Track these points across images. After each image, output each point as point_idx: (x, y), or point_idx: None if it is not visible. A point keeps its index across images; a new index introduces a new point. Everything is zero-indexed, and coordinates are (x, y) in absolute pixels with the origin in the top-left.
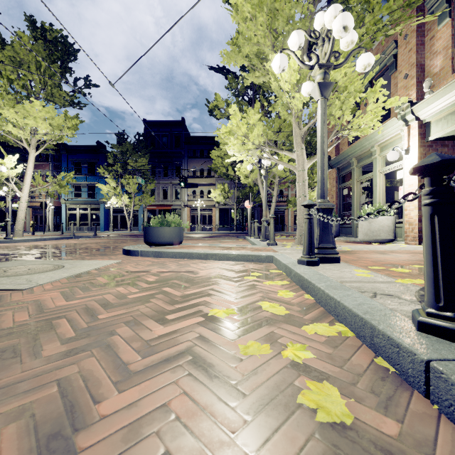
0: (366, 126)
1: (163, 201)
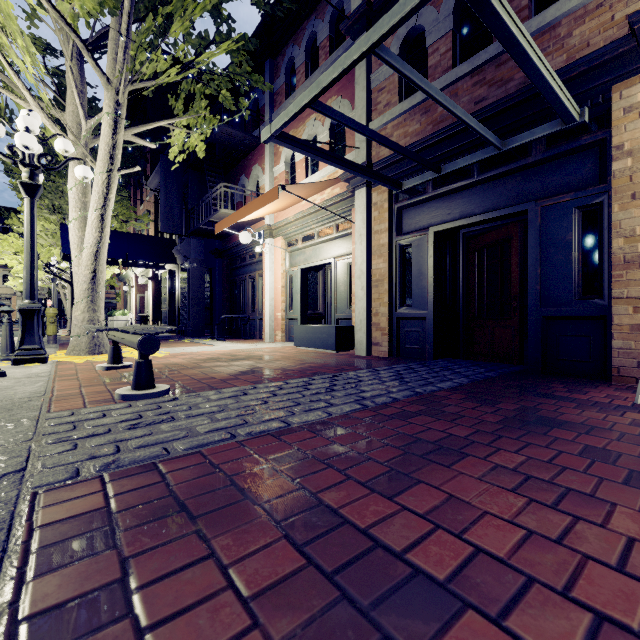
0: None
1: None
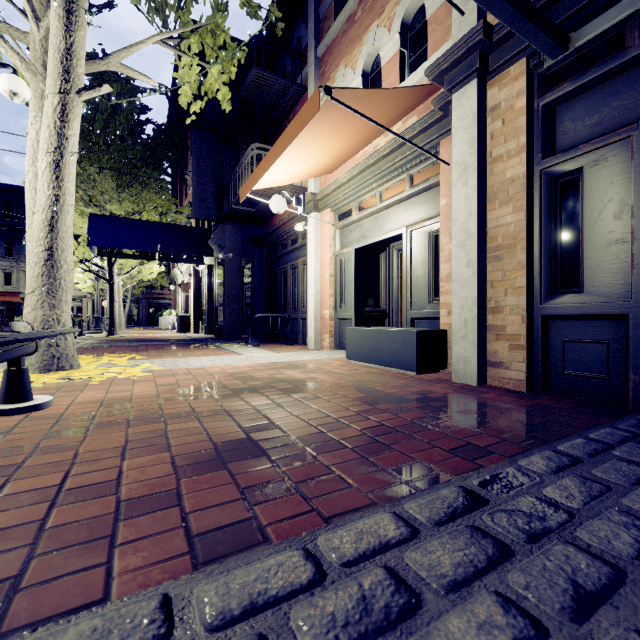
0: (145, 277)
1: (5, 287)
